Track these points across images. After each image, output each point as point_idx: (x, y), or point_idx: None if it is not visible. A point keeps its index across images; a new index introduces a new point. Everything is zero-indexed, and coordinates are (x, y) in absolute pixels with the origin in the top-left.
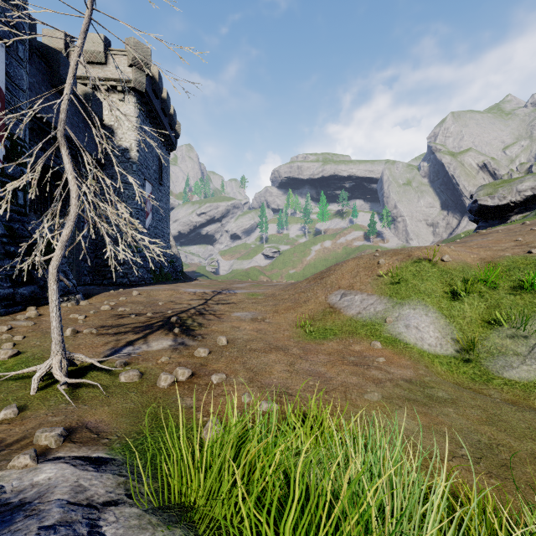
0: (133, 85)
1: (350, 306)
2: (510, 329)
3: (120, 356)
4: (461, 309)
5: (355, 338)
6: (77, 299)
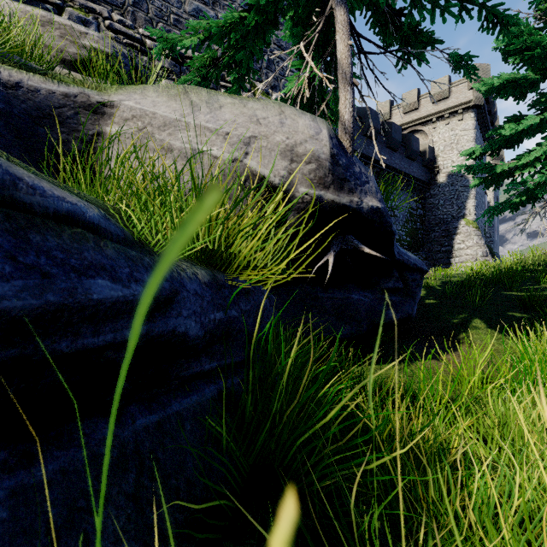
0: None
1: None
2: None
3: None
4: None
5: None
6: None
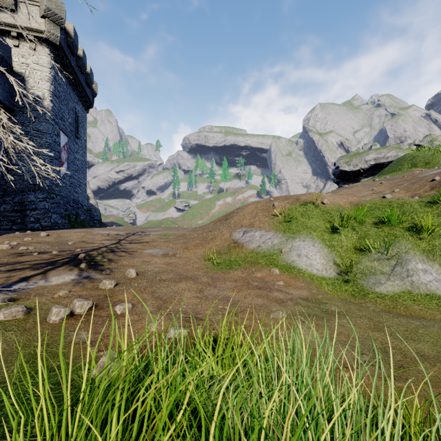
0: (46, 36)
1: (251, 240)
2: (376, 254)
3: (7, 292)
4: (340, 240)
5: (257, 267)
6: None
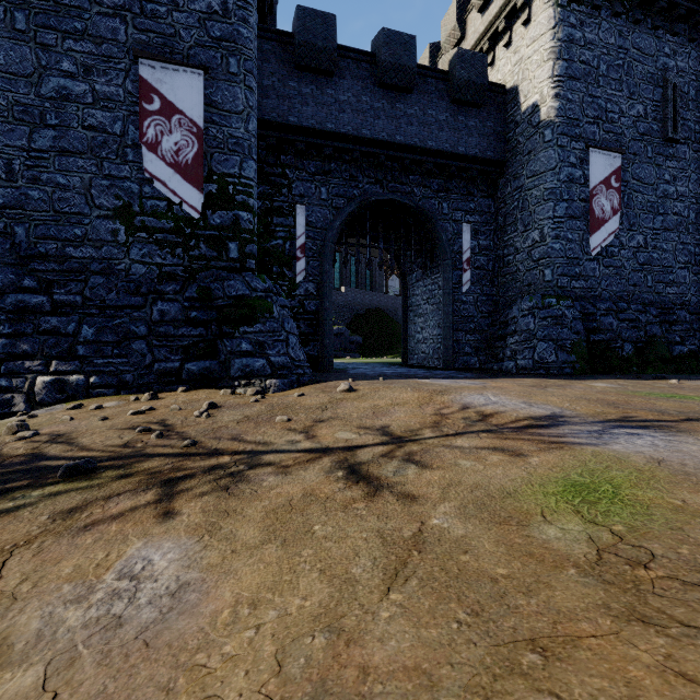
0: None
1: None
2: None
3: None
4: None
5: None
6: (267, 386)
